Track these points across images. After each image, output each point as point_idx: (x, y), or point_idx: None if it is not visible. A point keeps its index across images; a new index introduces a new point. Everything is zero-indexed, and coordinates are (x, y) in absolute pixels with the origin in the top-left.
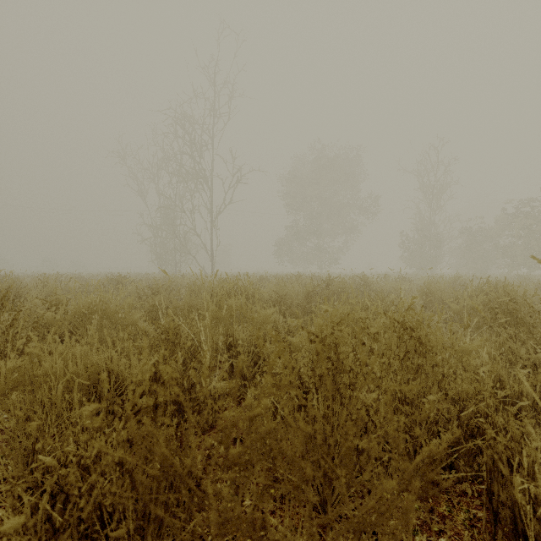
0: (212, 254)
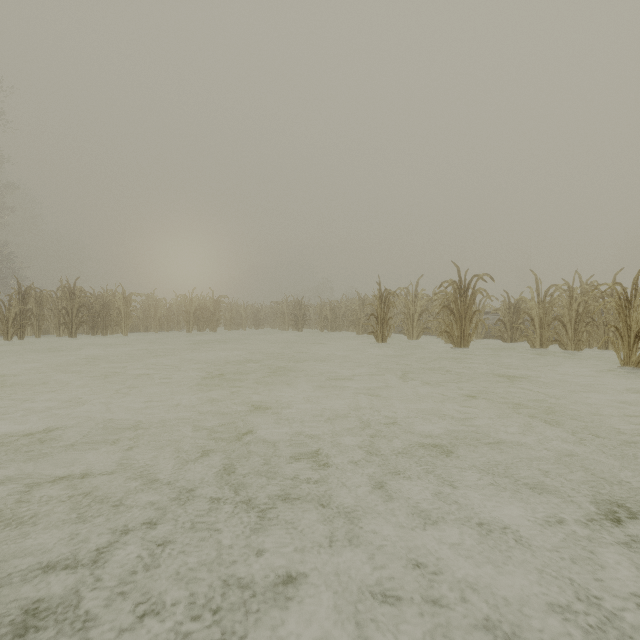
0: None
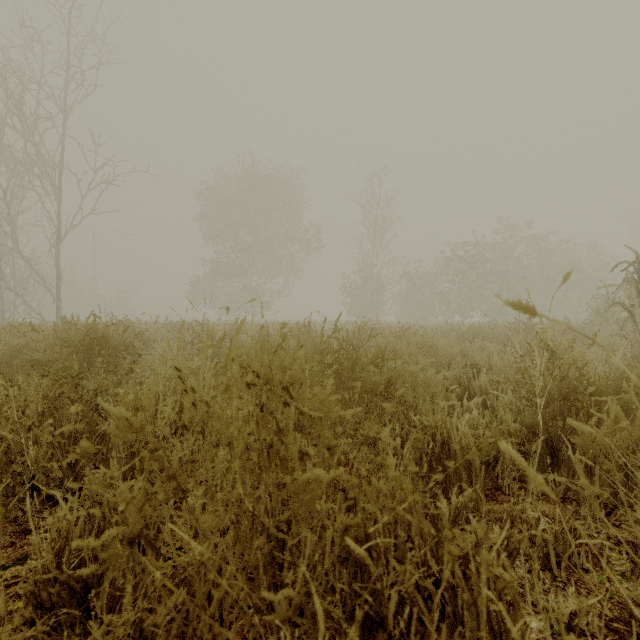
0: (58, 291)
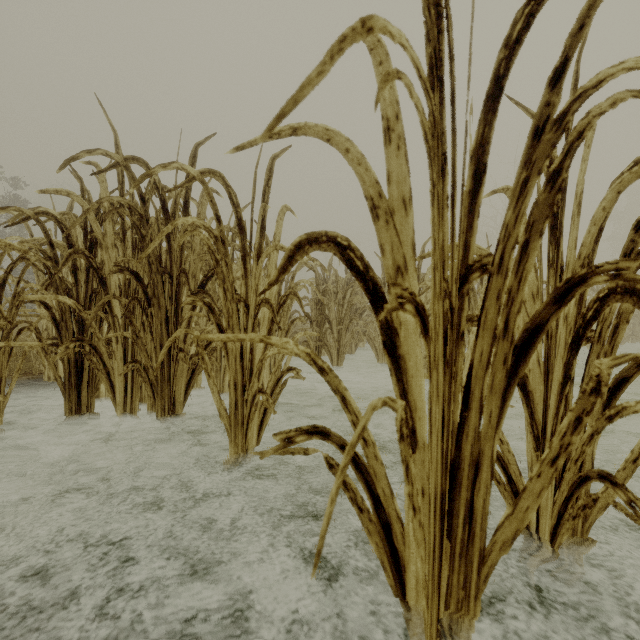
0: None
